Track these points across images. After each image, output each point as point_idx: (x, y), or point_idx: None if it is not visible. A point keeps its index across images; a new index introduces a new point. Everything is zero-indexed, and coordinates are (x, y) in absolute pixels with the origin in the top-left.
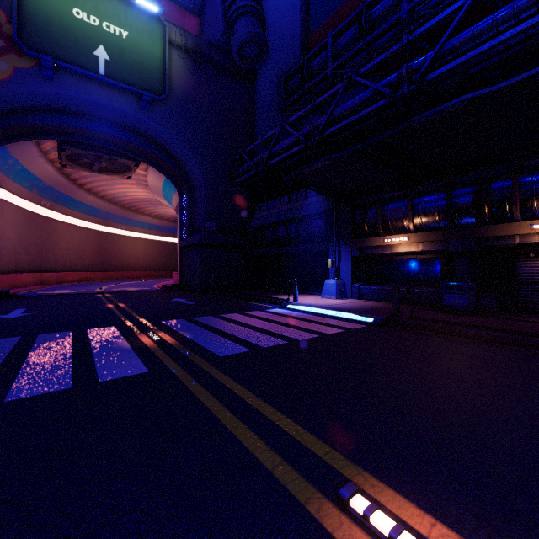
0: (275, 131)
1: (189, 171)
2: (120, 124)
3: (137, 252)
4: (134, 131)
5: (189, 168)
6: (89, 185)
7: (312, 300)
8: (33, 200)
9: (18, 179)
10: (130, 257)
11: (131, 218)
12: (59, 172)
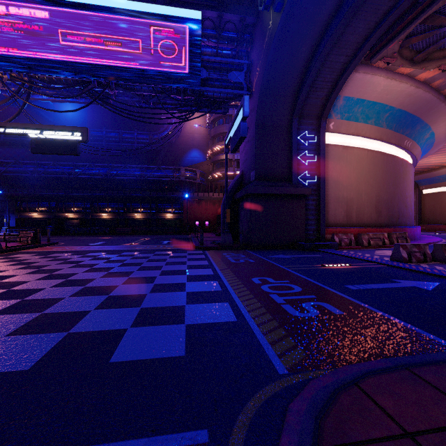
0: None
1: None
2: None
3: None
4: None
5: None
6: None
7: None
8: None
9: None
10: None
11: None
12: None
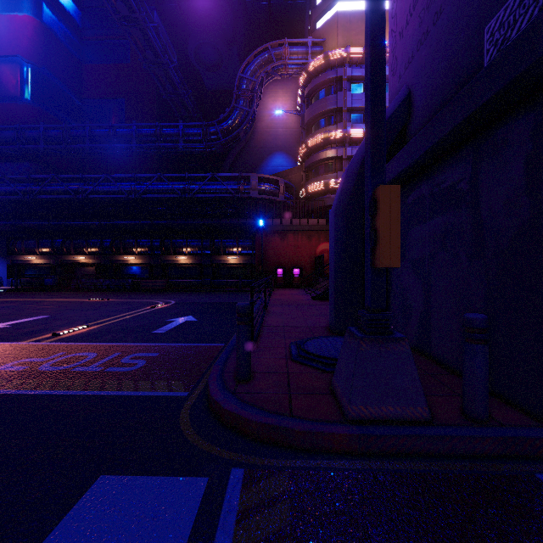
0: None
1: None
2: None
3: None
4: None
5: None
6: None
7: None
8: None
9: None
10: None
11: None
12: None
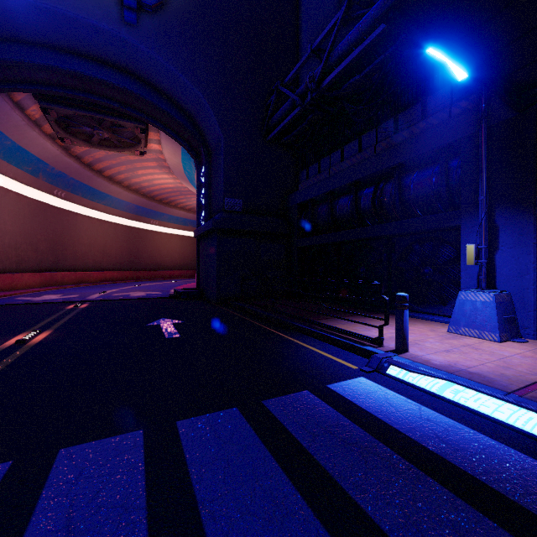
0: (336, 20)
1: (205, 126)
2: (105, 59)
3: (172, 249)
4: (126, 72)
5: (203, 122)
6: (109, 172)
7: (437, 342)
8: (41, 189)
9: (13, 160)
10: (163, 255)
11: (164, 212)
12: (65, 152)
